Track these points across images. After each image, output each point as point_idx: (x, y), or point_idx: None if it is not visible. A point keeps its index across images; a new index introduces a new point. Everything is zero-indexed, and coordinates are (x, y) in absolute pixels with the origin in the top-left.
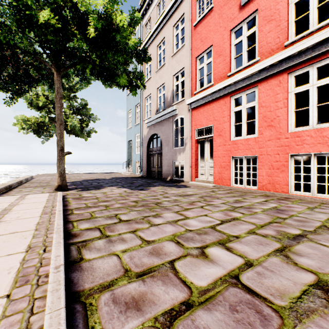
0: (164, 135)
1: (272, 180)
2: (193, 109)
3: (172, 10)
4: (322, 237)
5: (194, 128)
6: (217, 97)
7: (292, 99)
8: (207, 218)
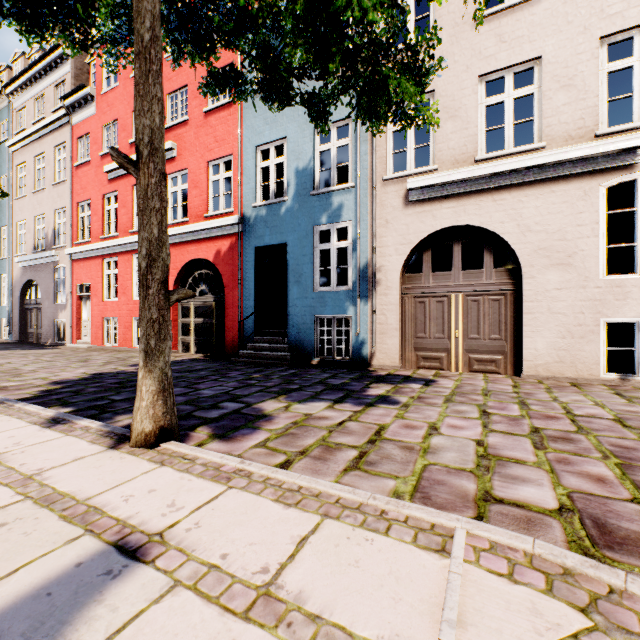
0: (44, 285)
1: (126, 337)
2: (74, 261)
3: (53, 127)
4: (70, 360)
5: (75, 282)
6: (94, 256)
7: (135, 275)
8: (16, 360)
